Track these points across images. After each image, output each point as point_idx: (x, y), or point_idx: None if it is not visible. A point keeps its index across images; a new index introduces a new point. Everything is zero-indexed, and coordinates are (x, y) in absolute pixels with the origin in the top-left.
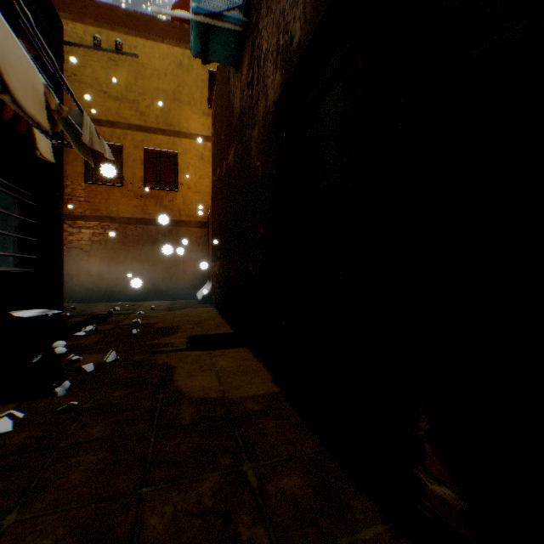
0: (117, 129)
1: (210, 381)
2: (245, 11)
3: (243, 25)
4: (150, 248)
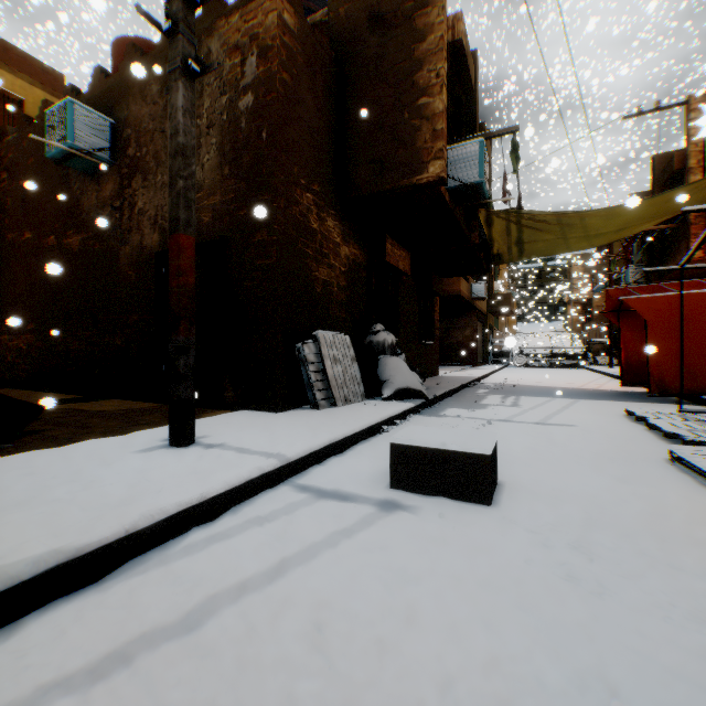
0: None
1: (114, 407)
2: (113, 153)
3: (111, 163)
4: None
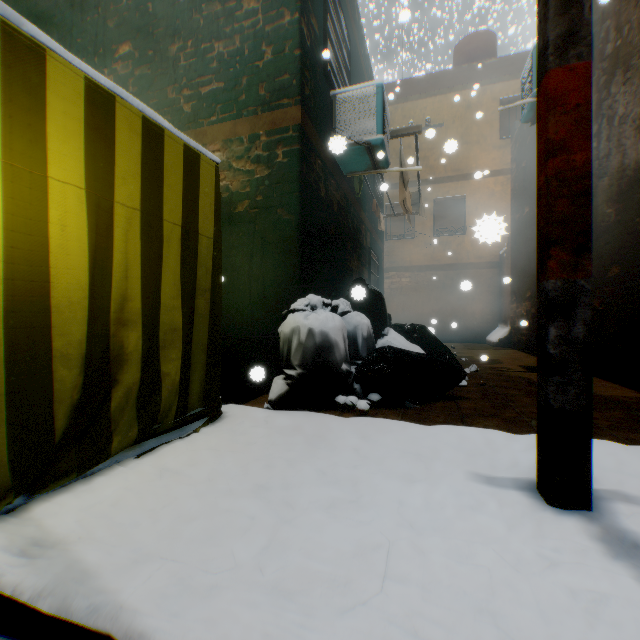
0: (410, 188)
1: None
2: None
3: None
4: (439, 293)
